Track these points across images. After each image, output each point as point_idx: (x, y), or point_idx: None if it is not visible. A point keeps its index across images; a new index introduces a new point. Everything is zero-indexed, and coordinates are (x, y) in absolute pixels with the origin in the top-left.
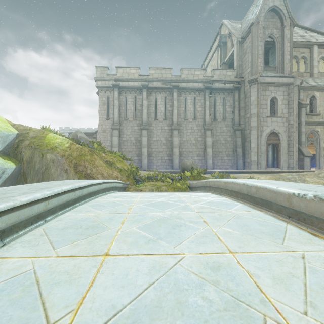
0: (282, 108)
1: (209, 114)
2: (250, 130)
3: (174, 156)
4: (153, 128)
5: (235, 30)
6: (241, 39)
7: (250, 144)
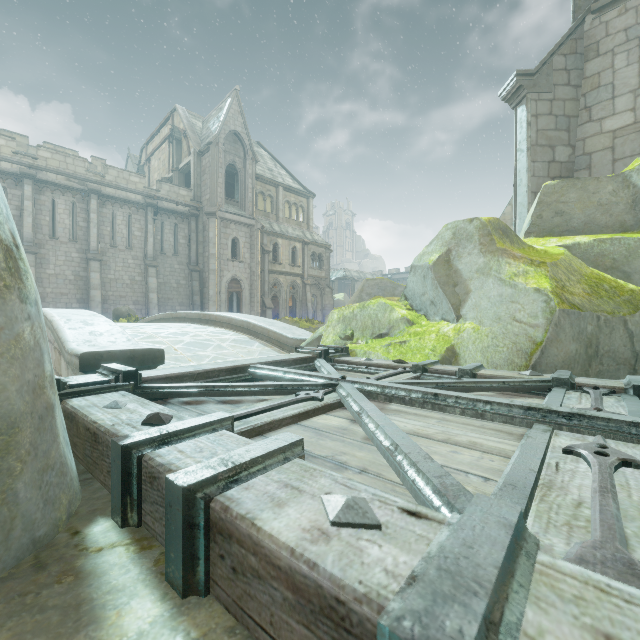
0: (245, 251)
1: (154, 244)
2: (209, 273)
3: (94, 302)
4: (48, 252)
5: (193, 132)
6: (200, 153)
7: (209, 290)
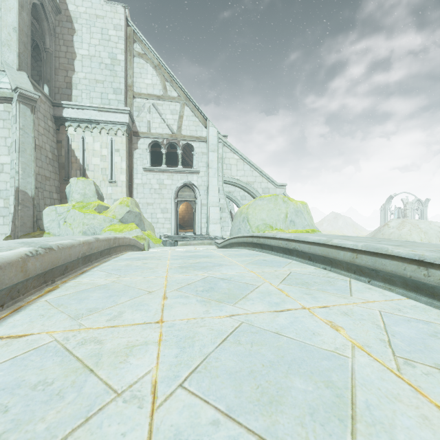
0: None
1: None
2: None
3: None
4: None
5: None
6: None
7: None
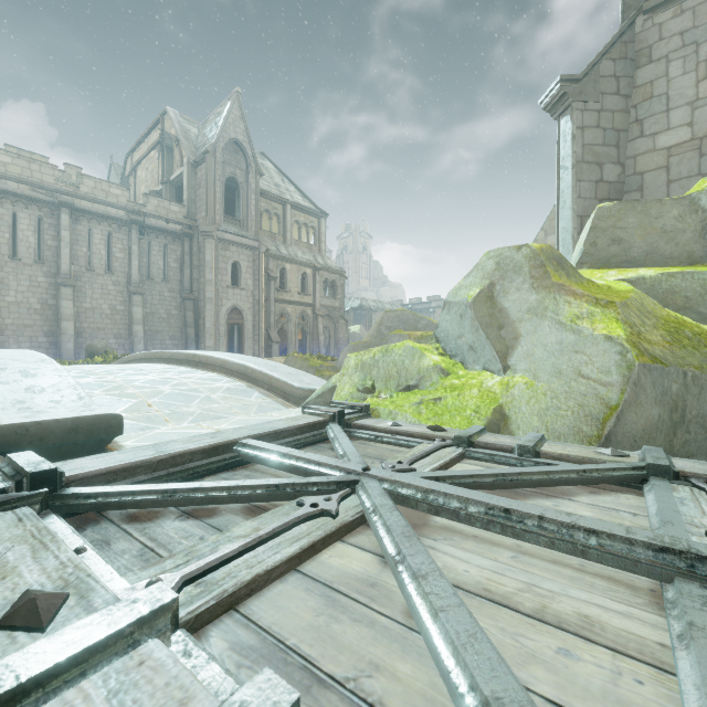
0: (247, 277)
1: (140, 268)
2: (205, 302)
3: (65, 335)
4: (7, 276)
5: (186, 139)
6: (194, 163)
7: (205, 322)
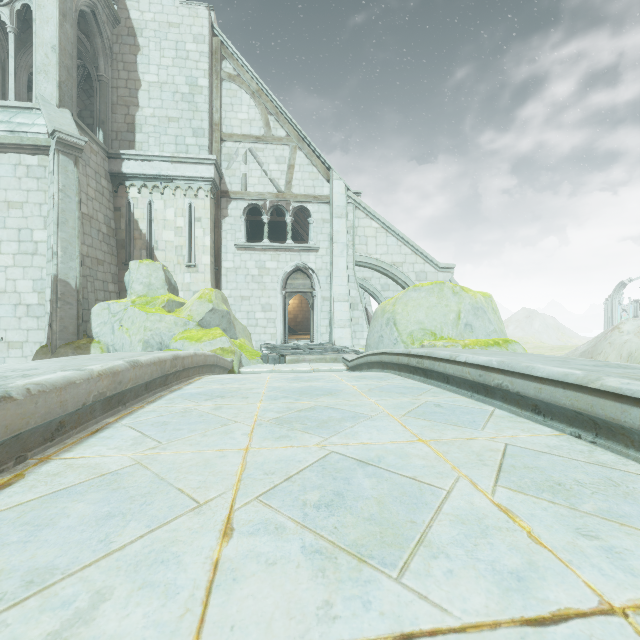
0: None
1: None
2: None
3: None
4: None
5: None
6: None
7: None
